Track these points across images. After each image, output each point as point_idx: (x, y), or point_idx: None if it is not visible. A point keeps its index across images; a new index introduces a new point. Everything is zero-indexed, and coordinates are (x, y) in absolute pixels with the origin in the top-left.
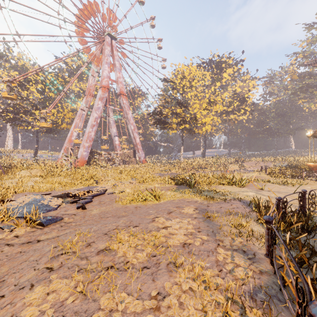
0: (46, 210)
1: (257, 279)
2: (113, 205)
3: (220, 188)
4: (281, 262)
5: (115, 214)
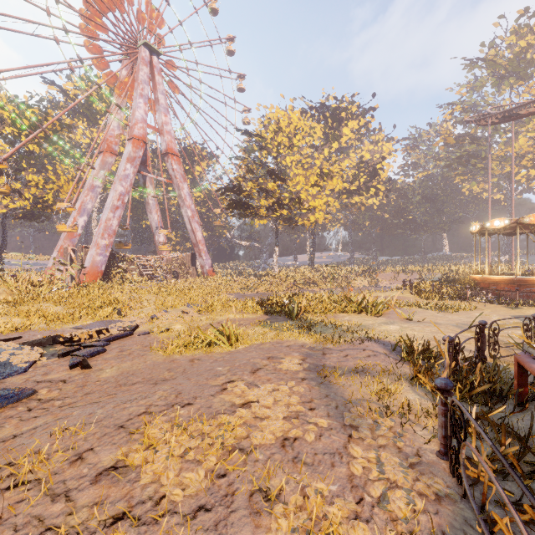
0: (3, 375)
1: (433, 514)
2: (146, 357)
3: (342, 319)
4: (474, 473)
5: (149, 376)
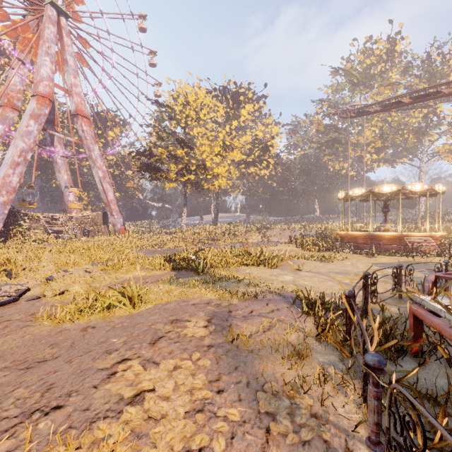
0: None
1: None
2: (27, 329)
3: (244, 272)
4: None
5: (22, 356)
